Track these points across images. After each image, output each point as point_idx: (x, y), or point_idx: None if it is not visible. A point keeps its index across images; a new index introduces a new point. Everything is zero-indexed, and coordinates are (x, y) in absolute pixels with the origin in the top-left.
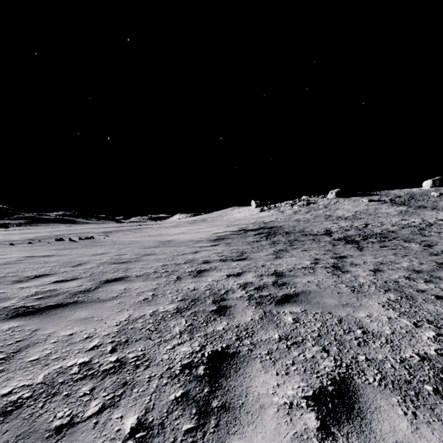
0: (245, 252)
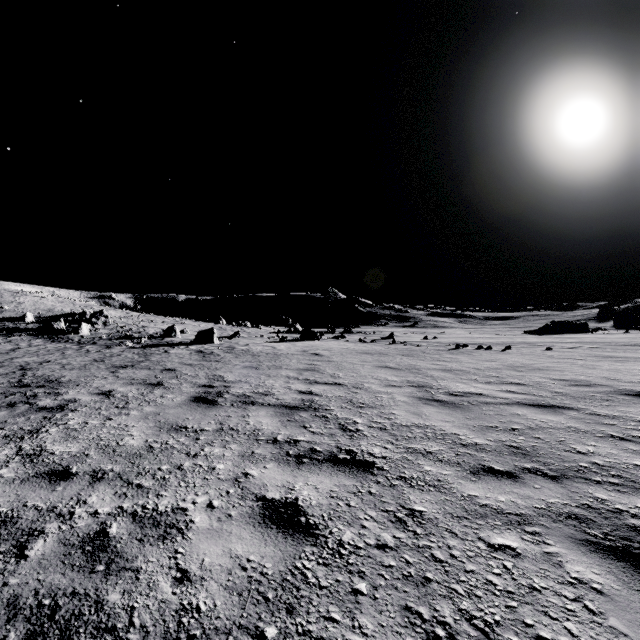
0: (291, 408)
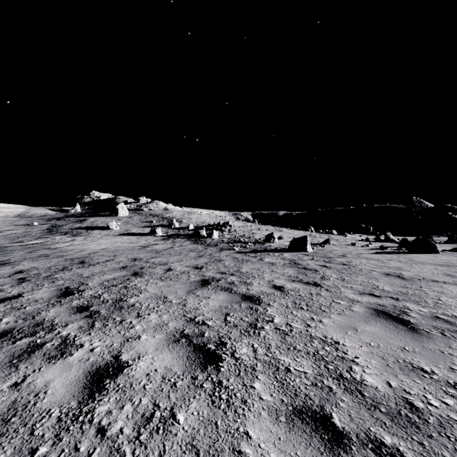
0: None
